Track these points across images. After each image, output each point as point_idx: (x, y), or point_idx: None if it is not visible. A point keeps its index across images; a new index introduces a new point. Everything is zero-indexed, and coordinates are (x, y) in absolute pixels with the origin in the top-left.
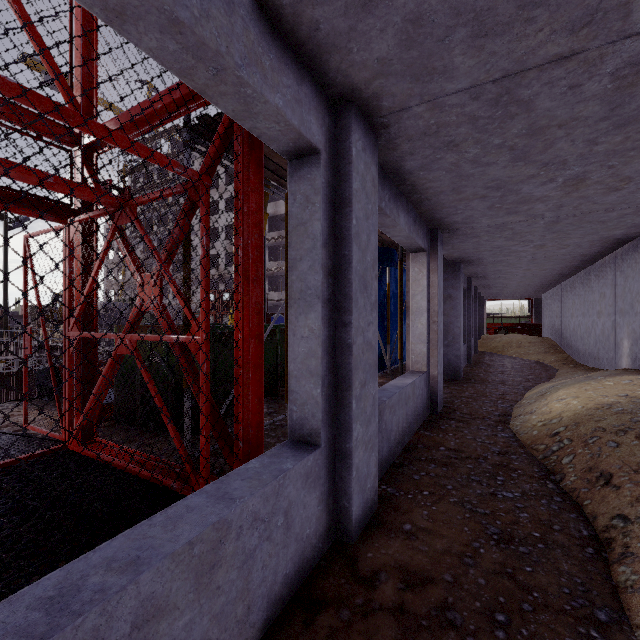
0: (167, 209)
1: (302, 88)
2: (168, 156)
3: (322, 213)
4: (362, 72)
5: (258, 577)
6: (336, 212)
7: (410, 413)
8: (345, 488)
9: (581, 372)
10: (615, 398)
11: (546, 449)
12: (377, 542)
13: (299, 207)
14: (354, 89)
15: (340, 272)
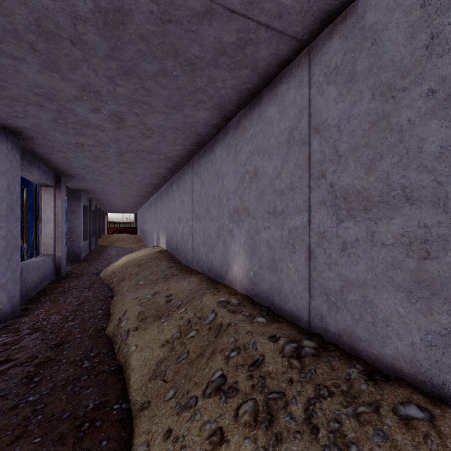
0: None
1: None
2: None
3: None
4: (13, 125)
5: None
6: None
7: (41, 275)
8: (1, 300)
9: None
10: (139, 255)
11: (110, 278)
12: (20, 320)
13: None
14: (7, 127)
15: None
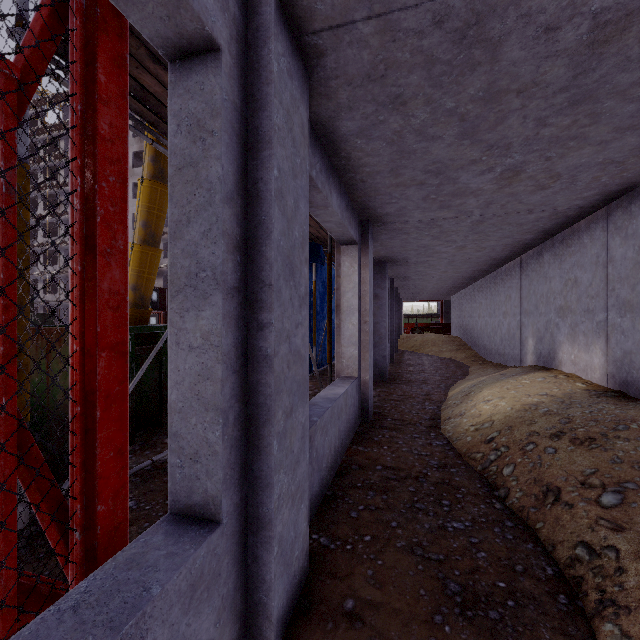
0: (57, 189)
1: None
2: (59, 126)
3: (224, 148)
4: None
5: None
6: (248, 156)
7: (343, 428)
8: (262, 574)
9: (491, 369)
10: (538, 397)
11: (484, 458)
12: None
13: (186, 137)
14: None
15: (254, 247)
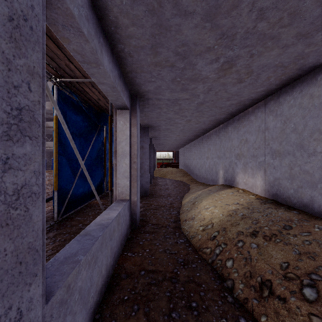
0: None
1: None
2: None
3: None
4: None
5: None
6: None
7: (115, 244)
8: None
9: (201, 186)
10: (234, 206)
11: (212, 253)
12: None
13: None
14: None
15: None
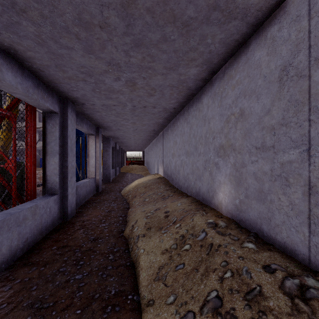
0: None
1: (54, 98)
2: None
3: (59, 130)
4: (71, 97)
5: (44, 221)
6: (63, 129)
7: (88, 191)
8: (66, 206)
9: None
10: (145, 180)
11: (127, 195)
12: (75, 218)
13: (51, 127)
14: (69, 98)
15: (64, 146)
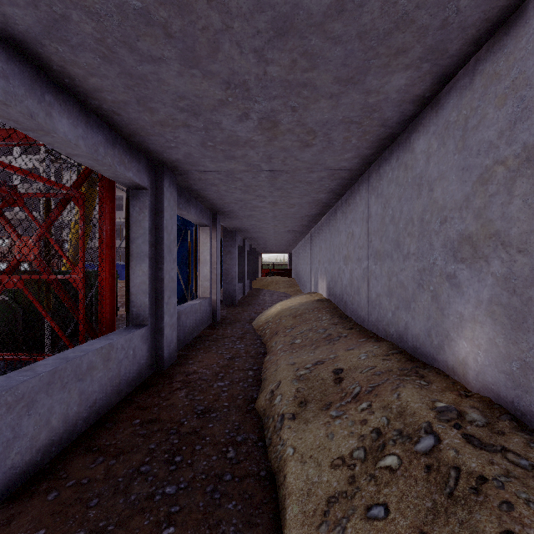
0: None
1: (140, 164)
2: None
3: (149, 218)
4: (168, 160)
5: (123, 372)
6: (156, 216)
7: (198, 319)
8: (160, 345)
9: None
10: (295, 303)
11: (262, 329)
12: (176, 368)
13: (137, 213)
14: (165, 163)
15: (158, 244)
